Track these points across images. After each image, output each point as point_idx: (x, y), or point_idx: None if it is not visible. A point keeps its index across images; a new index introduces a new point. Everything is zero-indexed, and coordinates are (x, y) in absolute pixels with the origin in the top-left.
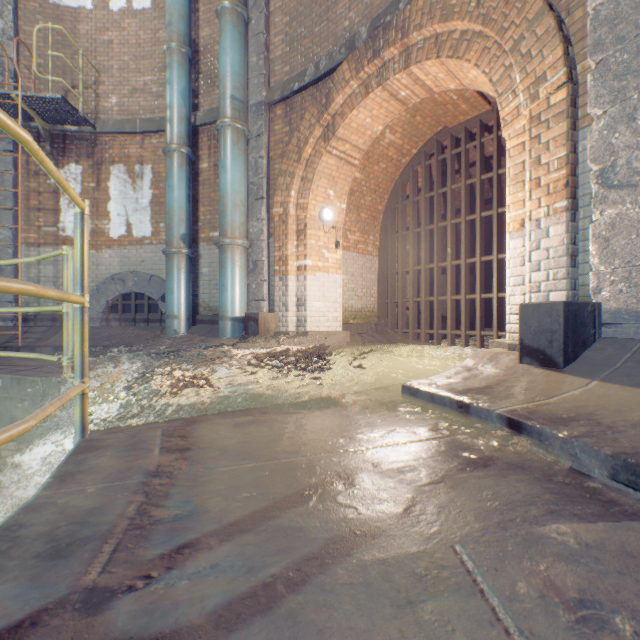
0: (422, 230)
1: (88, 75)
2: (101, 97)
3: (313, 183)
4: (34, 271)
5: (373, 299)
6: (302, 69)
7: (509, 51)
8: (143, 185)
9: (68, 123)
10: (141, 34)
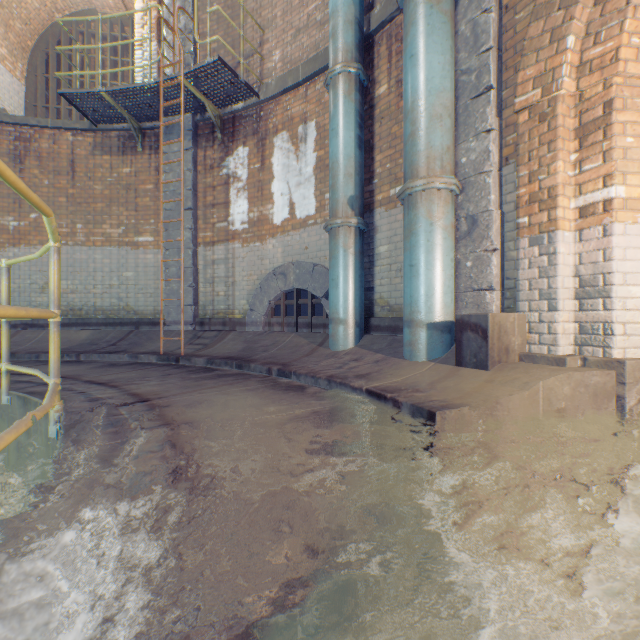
0: None
1: (253, 40)
2: (265, 59)
3: None
4: (209, 272)
5: None
6: None
7: None
8: (306, 149)
9: (234, 101)
10: None
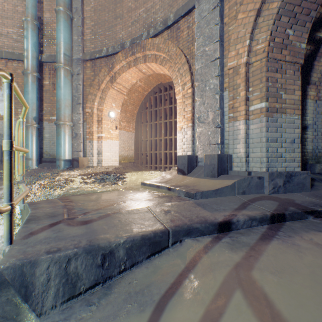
0: (153, 123)
1: None
2: None
3: (105, 100)
4: None
5: (132, 151)
6: (100, 48)
7: (177, 71)
8: None
9: None
10: (5, 5)
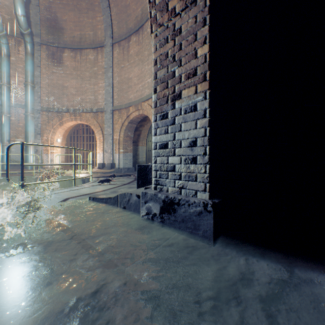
0: (79, 143)
1: None
2: None
3: (56, 133)
4: None
5: (64, 158)
6: (53, 106)
7: (97, 131)
8: None
9: None
10: None
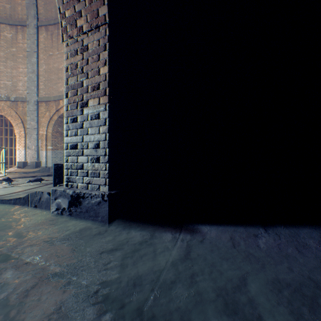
0: None
1: None
2: None
3: None
4: None
5: None
6: None
7: (17, 124)
8: None
9: None
10: None
